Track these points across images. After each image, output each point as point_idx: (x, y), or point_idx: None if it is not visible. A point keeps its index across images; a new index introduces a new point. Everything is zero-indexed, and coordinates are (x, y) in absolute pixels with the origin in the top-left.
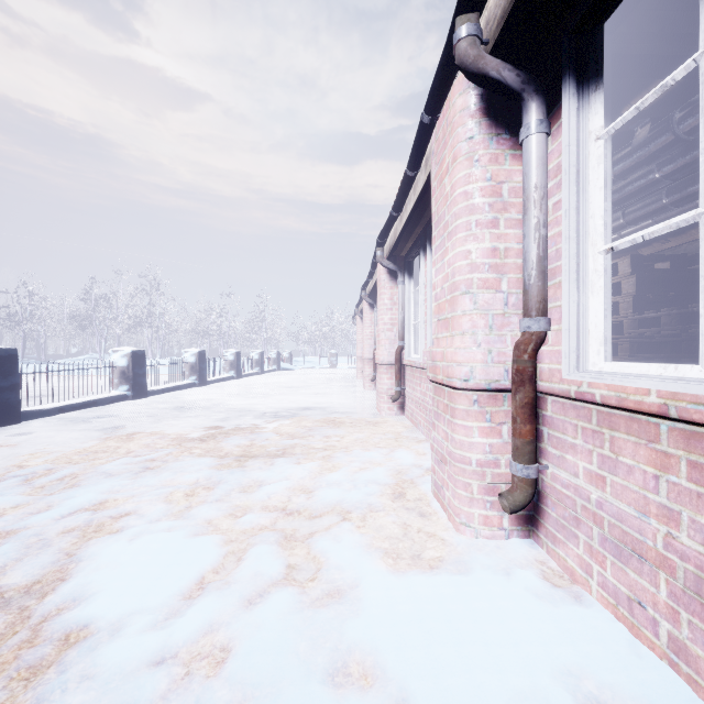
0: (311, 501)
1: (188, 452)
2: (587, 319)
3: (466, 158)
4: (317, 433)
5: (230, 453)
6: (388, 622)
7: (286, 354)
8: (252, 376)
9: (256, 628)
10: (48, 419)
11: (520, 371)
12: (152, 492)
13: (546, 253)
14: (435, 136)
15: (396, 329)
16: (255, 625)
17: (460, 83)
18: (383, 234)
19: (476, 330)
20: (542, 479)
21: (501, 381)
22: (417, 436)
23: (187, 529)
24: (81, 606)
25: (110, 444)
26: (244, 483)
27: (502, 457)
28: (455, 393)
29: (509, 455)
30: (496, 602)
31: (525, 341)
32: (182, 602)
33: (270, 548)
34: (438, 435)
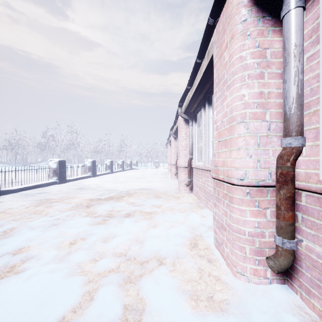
0: (142, 249)
1: (78, 214)
2: None
3: (241, 34)
4: (147, 203)
5: (100, 215)
6: None
7: (135, 162)
8: (118, 172)
9: None
10: (15, 194)
11: (284, 174)
12: (51, 241)
13: (302, 92)
14: (216, 31)
15: (188, 149)
16: None
17: None
18: (182, 100)
19: (248, 146)
20: (297, 247)
21: (266, 180)
22: (200, 205)
23: (63, 272)
24: None
25: (39, 209)
26: (105, 235)
27: (266, 230)
28: (233, 187)
29: (271, 229)
30: None
31: (287, 153)
32: None
33: (112, 290)
34: (218, 211)
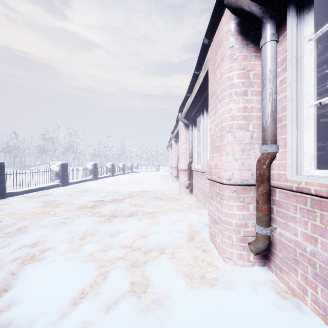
0: (145, 242)
1: (84, 214)
2: (303, 145)
3: (229, 58)
4: (149, 204)
5: (105, 215)
6: (188, 324)
7: (135, 165)
8: (119, 175)
9: (110, 327)
10: (20, 196)
11: (261, 174)
12: (63, 236)
13: (276, 108)
14: (210, 50)
15: (188, 152)
16: (110, 325)
17: (225, 17)
18: (182, 106)
19: (235, 152)
20: (273, 234)
21: (249, 180)
22: (199, 206)
23: (78, 259)
24: (12, 309)
25: (47, 210)
26: (111, 231)
27: (249, 221)
28: (223, 186)
29: (253, 221)
30: (252, 311)
31: (264, 158)
32: (69, 307)
33: (122, 271)
34: (212, 208)
